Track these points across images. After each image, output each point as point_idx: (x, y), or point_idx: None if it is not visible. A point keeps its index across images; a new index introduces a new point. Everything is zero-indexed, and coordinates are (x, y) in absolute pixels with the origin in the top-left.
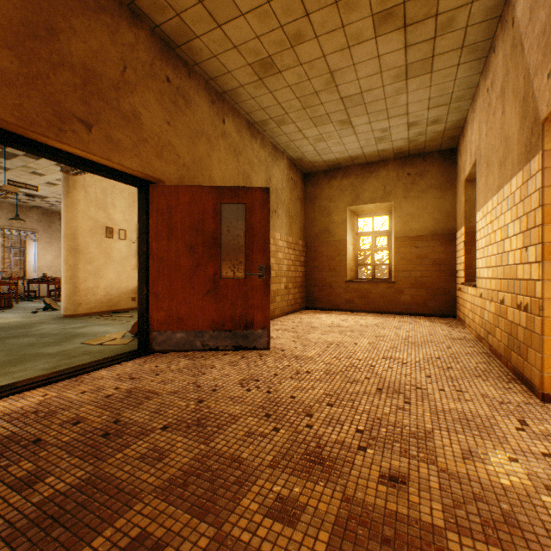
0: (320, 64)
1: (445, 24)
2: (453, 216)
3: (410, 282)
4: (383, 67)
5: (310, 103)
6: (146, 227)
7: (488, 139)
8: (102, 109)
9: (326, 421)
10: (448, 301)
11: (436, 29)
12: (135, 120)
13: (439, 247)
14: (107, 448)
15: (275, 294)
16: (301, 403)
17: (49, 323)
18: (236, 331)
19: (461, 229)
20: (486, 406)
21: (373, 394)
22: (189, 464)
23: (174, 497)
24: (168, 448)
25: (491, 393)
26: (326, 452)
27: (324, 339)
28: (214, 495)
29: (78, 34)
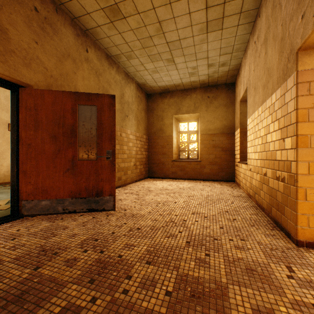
0: (152, 14)
1: None
2: (233, 122)
3: (209, 161)
4: (193, 22)
5: (147, 44)
6: (17, 120)
7: (255, 72)
8: None
9: (142, 283)
10: (230, 172)
11: None
12: (1, 34)
13: (225, 140)
14: None
15: (127, 169)
16: (125, 262)
17: None
18: (89, 198)
19: (237, 130)
20: (262, 254)
21: (183, 248)
22: None
23: None
24: None
25: (263, 240)
26: None
27: (155, 199)
28: None
29: None
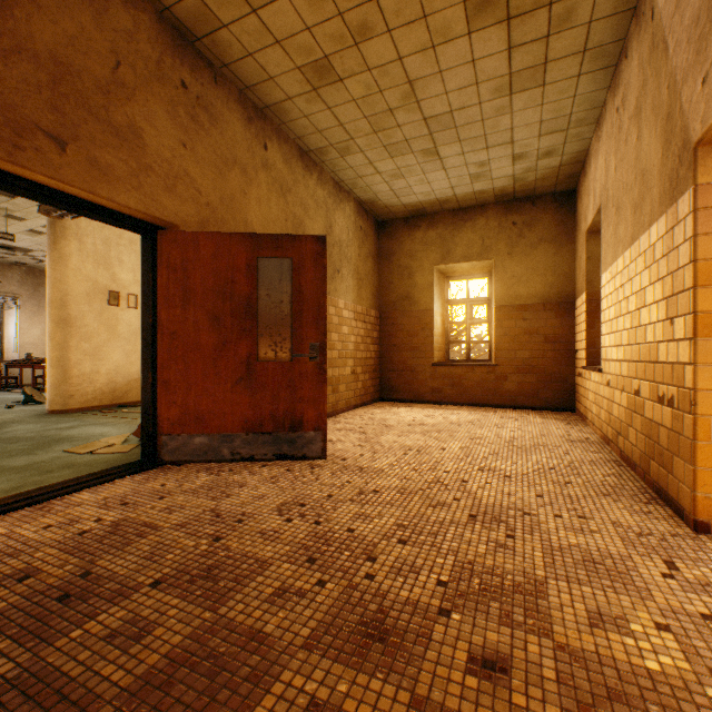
0: (395, 69)
1: (562, 17)
2: (571, 279)
3: (516, 366)
4: (480, 76)
5: (383, 125)
6: (153, 290)
7: (618, 174)
8: (83, 120)
9: (395, 568)
10: (565, 390)
11: (549, 24)
12: (134, 139)
13: (553, 319)
14: (60, 621)
15: (339, 382)
16: (362, 539)
17: (26, 422)
18: (278, 434)
19: (581, 296)
20: (620, 540)
21: (463, 524)
22: (182, 646)
23: (147, 707)
24: (154, 619)
25: (625, 519)
26: (392, 620)
27: (401, 443)
28: (212, 702)
29: (44, 11)
